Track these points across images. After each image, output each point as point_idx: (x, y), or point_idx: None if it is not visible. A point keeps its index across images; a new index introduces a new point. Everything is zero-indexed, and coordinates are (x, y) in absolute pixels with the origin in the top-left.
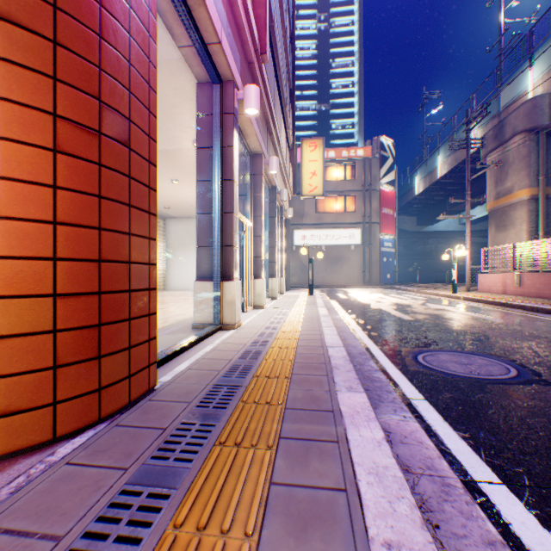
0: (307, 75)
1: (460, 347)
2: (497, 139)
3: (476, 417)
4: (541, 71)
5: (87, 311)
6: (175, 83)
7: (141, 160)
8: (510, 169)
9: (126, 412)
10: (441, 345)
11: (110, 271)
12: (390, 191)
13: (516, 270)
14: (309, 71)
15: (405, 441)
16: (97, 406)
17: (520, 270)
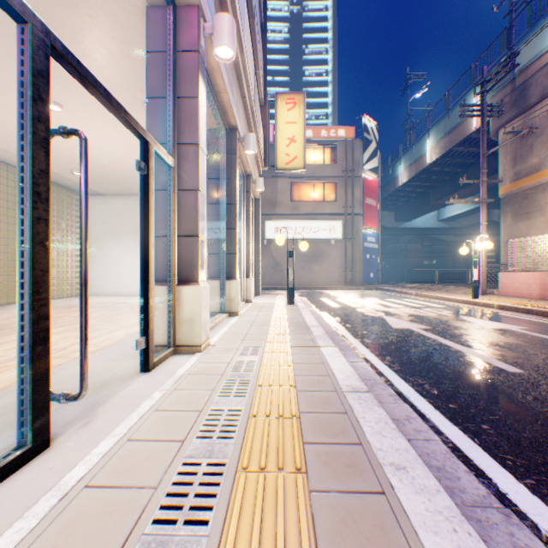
0: (279, 60)
1: None
2: (517, 105)
3: None
4: None
5: None
6: None
7: None
8: (538, 141)
9: None
10: None
11: None
12: (373, 179)
13: None
14: (281, 55)
15: None
16: None
17: None
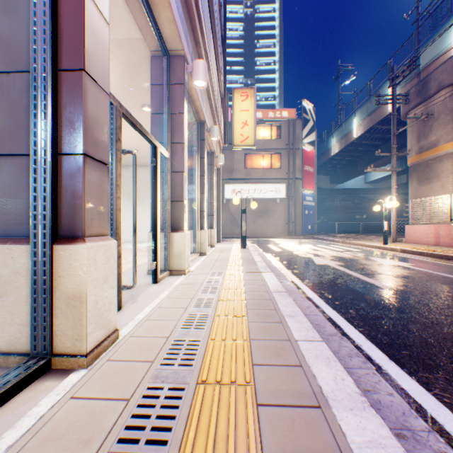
0: (236, 52)
1: None
2: (420, 95)
3: None
4: None
5: None
6: None
7: None
8: (436, 123)
9: None
10: None
11: None
12: (311, 151)
13: None
14: (237, 49)
15: None
16: None
17: None
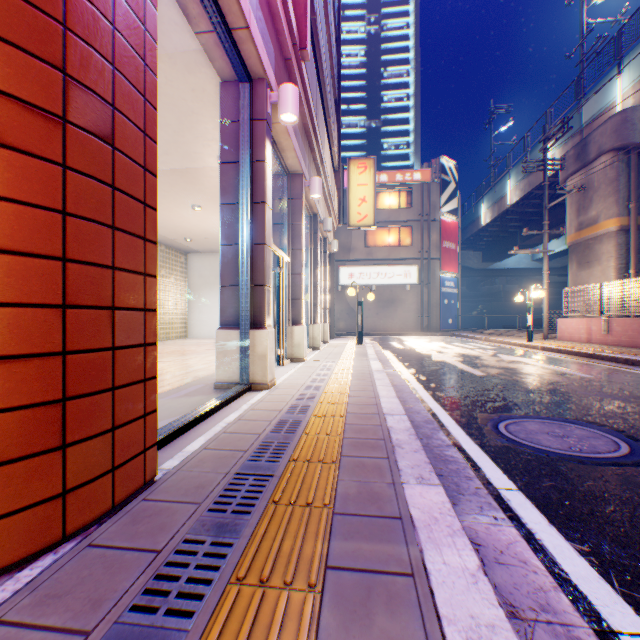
0: (355, 86)
1: (549, 412)
2: (579, 159)
3: (592, 517)
4: (633, 78)
5: (43, 380)
6: (193, 82)
7: (132, 165)
8: (596, 195)
9: (106, 522)
10: (525, 410)
11: (81, 321)
12: (452, 221)
13: (604, 315)
14: (357, 81)
15: (502, 560)
16: (60, 519)
17: (608, 315)
